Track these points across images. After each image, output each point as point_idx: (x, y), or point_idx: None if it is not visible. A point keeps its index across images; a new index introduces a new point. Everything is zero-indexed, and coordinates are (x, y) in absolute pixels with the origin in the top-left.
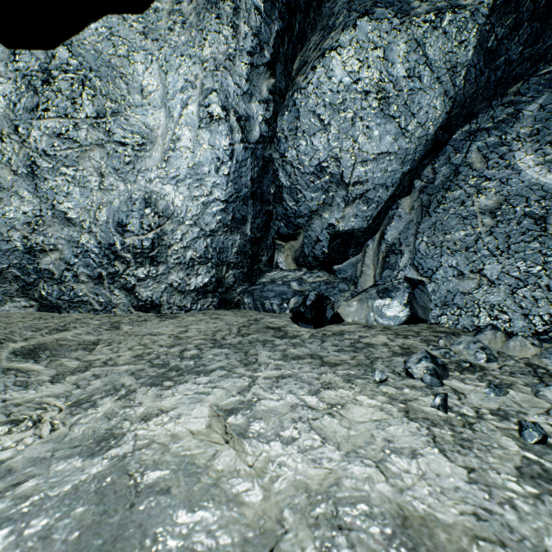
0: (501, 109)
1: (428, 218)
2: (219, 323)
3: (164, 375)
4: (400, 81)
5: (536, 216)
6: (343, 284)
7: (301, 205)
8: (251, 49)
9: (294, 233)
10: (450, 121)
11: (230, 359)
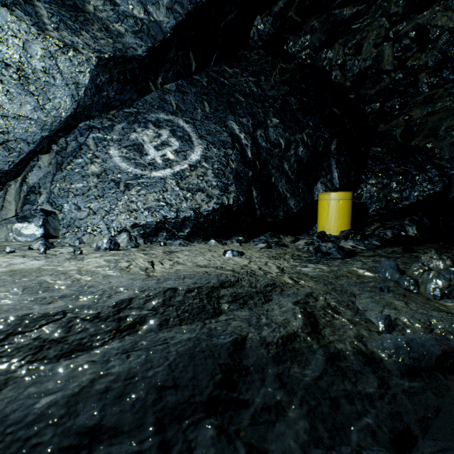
0: (106, 120)
1: (61, 172)
2: None
3: None
4: (39, 72)
5: (117, 182)
6: None
7: None
8: None
9: None
10: (77, 114)
11: None
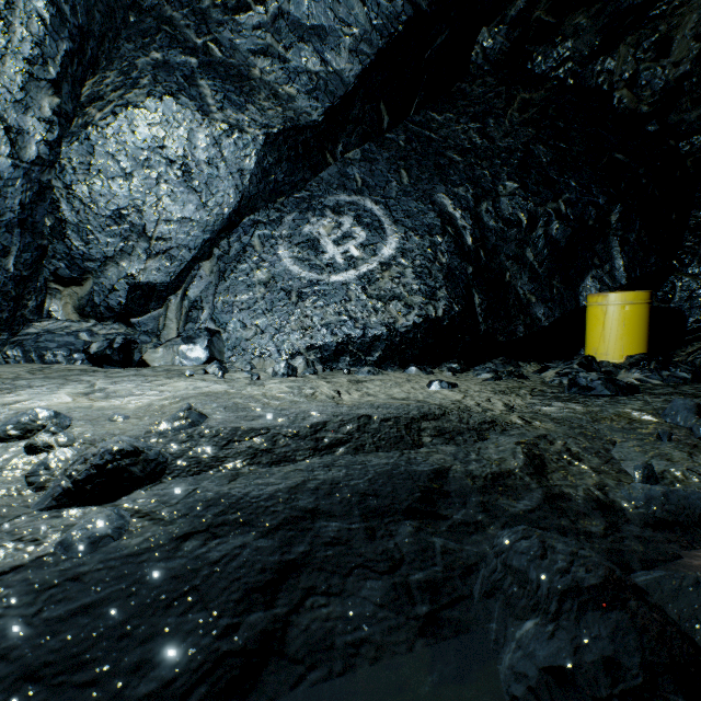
0: (274, 211)
1: (224, 282)
2: None
3: None
4: (202, 164)
5: (287, 291)
6: (146, 336)
7: (93, 248)
8: (31, 57)
9: (80, 277)
10: (241, 208)
11: (53, 381)
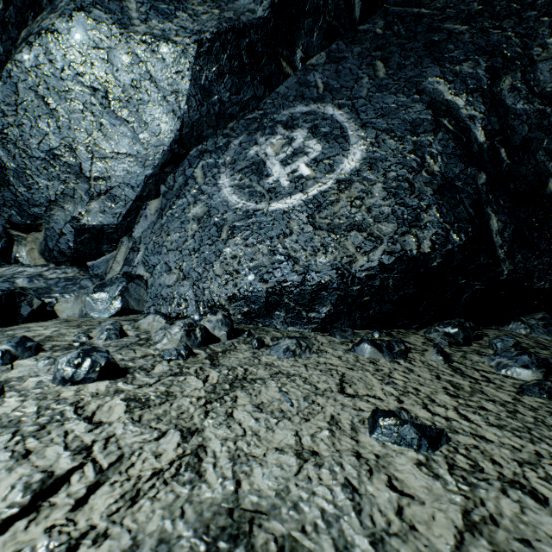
0: (222, 138)
1: (161, 220)
2: None
3: None
4: (129, 89)
5: (219, 226)
6: (88, 280)
7: (35, 193)
8: None
9: (34, 223)
10: (184, 138)
11: None
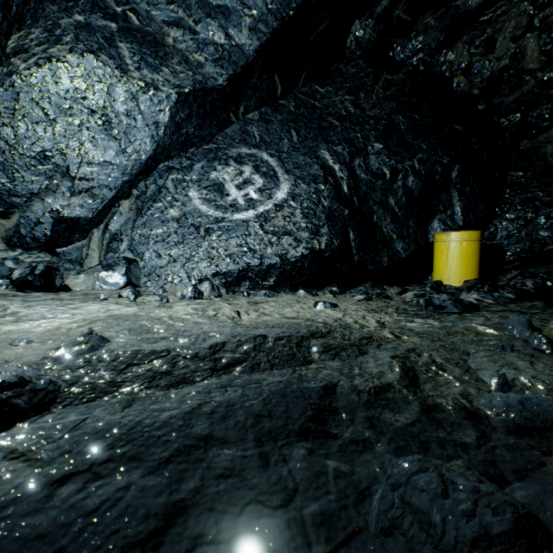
0: (185, 159)
1: (141, 218)
2: None
3: None
4: (121, 115)
5: (197, 226)
6: (70, 264)
7: (19, 185)
8: None
9: (7, 211)
10: (157, 156)
11: None
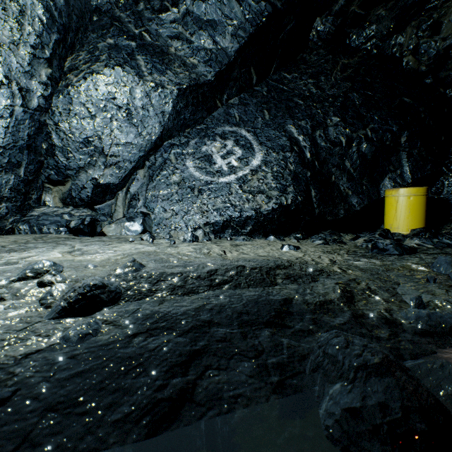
0: (183, 138)
1: (152, 183)
2: (8, 239)
3: (11, 250)
4: (139, 108)
5: (192, 188)
6: (104, 217)
7: (71, 162)
8: (34, 44)
9: (63, 180)
10: (163, 136)
11: (49, 244)
